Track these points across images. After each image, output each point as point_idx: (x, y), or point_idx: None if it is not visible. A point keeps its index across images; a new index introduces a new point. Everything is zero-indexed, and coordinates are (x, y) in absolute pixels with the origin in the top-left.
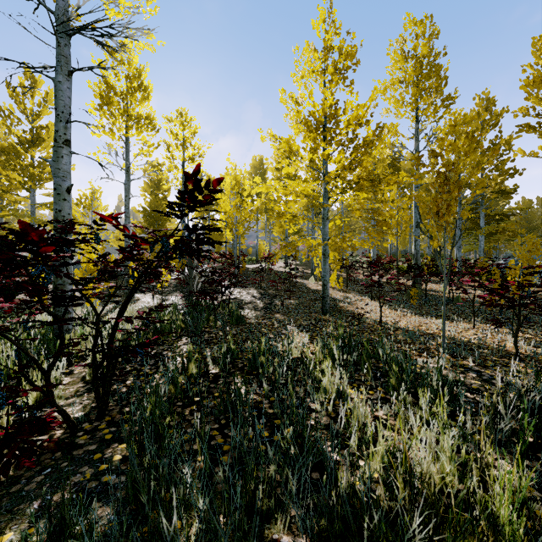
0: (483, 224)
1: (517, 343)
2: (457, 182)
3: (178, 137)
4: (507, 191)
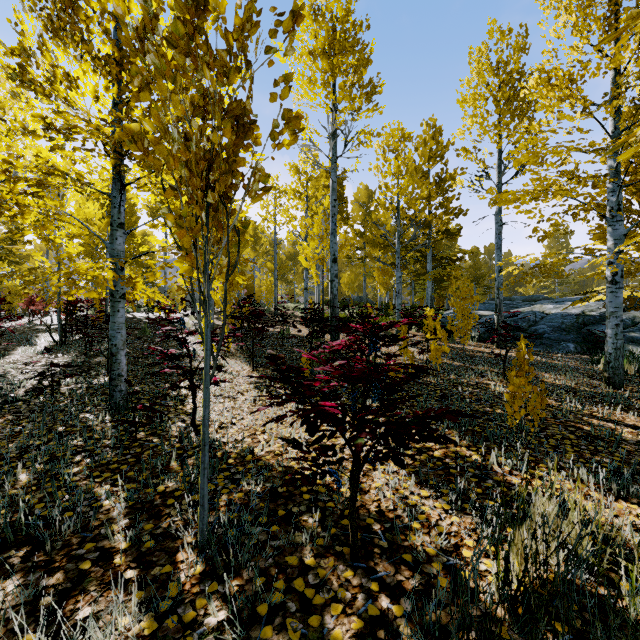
0: (430, 269)
1: (354, 516)
2: (229, 105)
3: None
4: (452, 232)
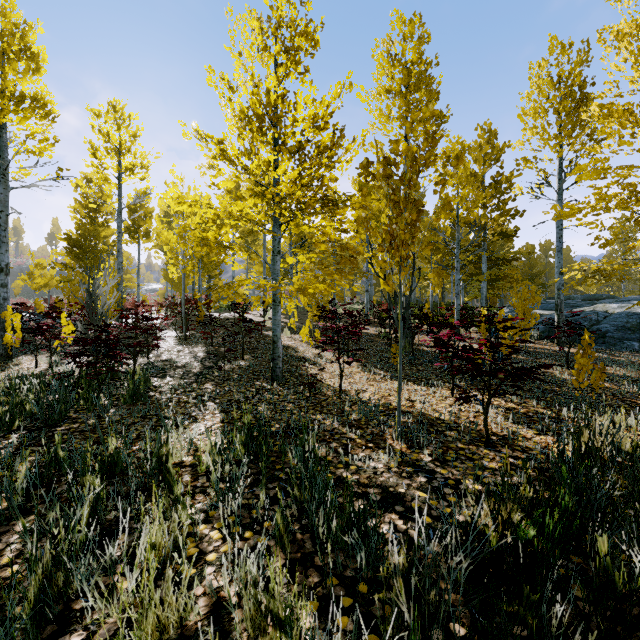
0: (485, 269)
1: (487, 424)
2: (416, 202)
3: (112, 140)
4: (508, 234)
